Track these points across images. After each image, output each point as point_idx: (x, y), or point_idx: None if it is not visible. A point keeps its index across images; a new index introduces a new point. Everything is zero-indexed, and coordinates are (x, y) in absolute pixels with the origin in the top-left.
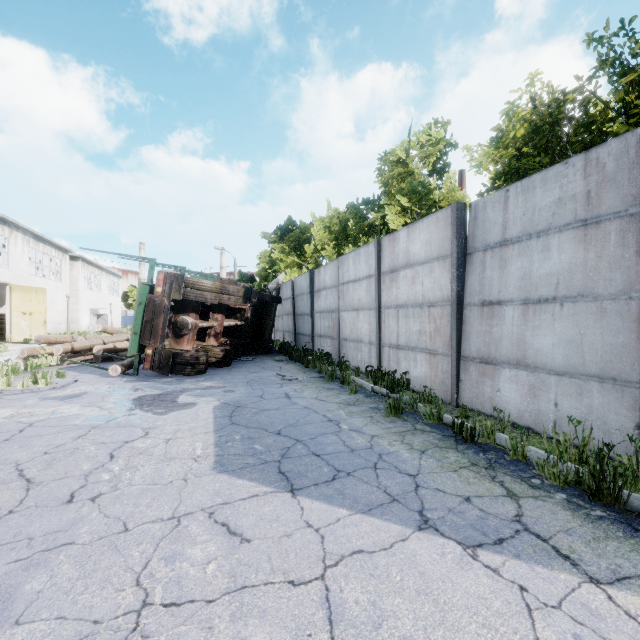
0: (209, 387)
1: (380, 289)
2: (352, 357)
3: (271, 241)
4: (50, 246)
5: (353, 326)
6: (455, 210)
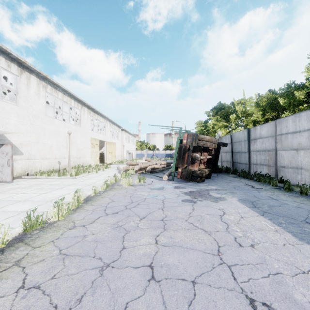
0: (217, 189)
1: None
2: (290, 177)
3: (209, 115)
4: (116, 126)
5: (292, 159)
6: None
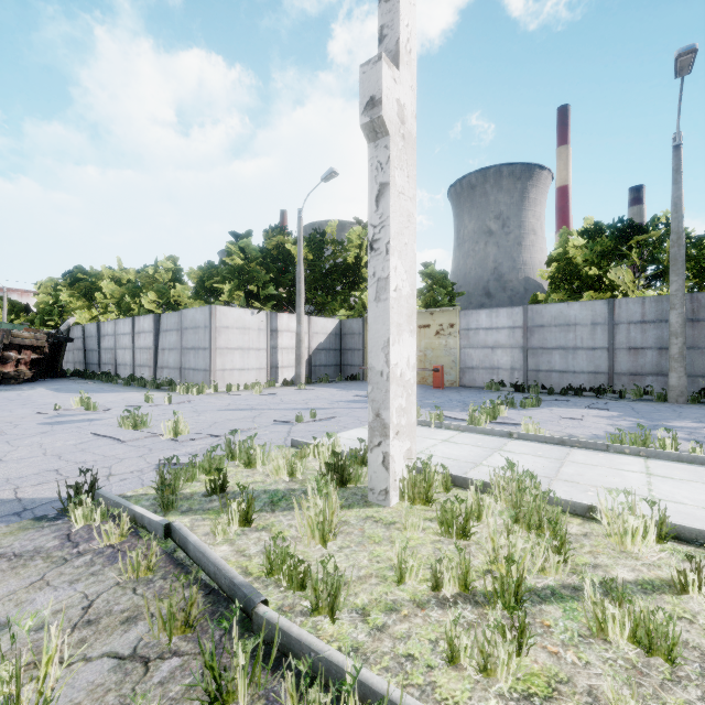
0: (34, 387)
1: (134, 340)
2: (123, 373)
3: (59, 283)
4: None
5: (123, 357)
6: (155, 316)
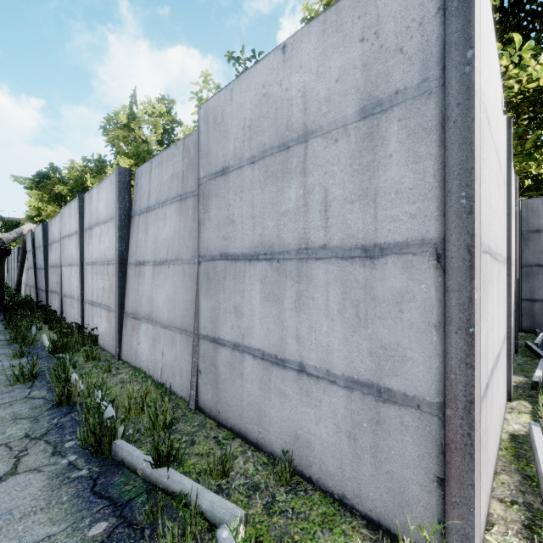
0: None
1: (83, 245)
2: (69, 314)
3: (29, 187)
4: None
5: (69, 282)
6: (117, 174)
